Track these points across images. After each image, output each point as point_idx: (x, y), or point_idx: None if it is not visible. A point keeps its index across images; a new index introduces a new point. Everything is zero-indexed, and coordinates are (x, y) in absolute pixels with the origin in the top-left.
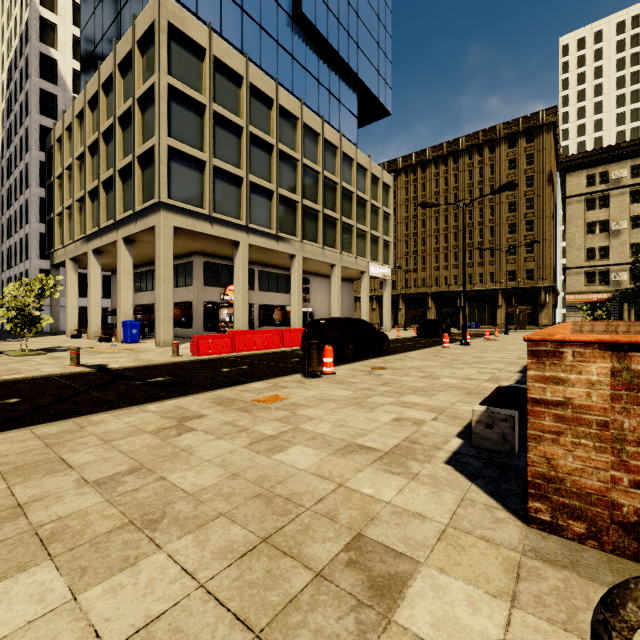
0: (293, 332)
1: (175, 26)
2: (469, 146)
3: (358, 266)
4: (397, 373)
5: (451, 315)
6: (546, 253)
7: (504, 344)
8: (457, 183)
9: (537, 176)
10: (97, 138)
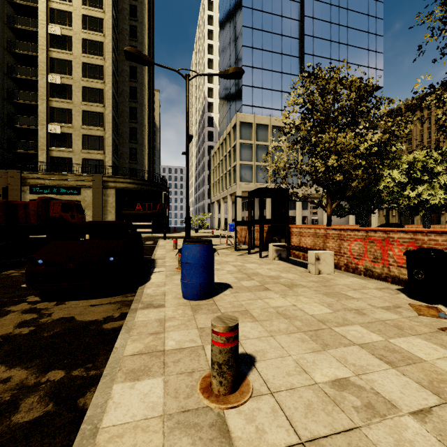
0: None
1: (242, 121)
2: None
3: None
4: None
5: None
6: None
7: None
8: None
9: None
10: (222, 158)
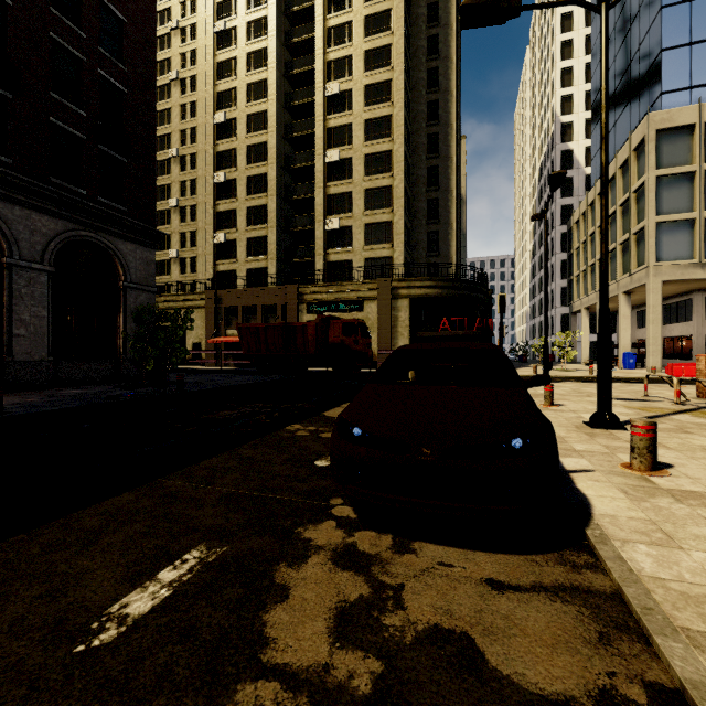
0: None
1: (662, 128)
2: None
3: None
4: None
5: None
6: None
7: None
8: None
9: None
10: None
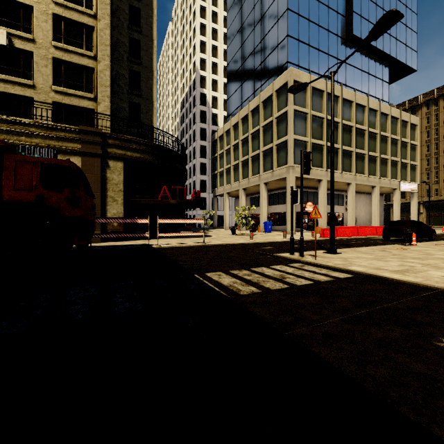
0: (363, 228)
1: (296, 80)
2: None
3: (391, 185)
4: None
5: None
6: None
7: None
8: None
9: None
10: (247, 136)
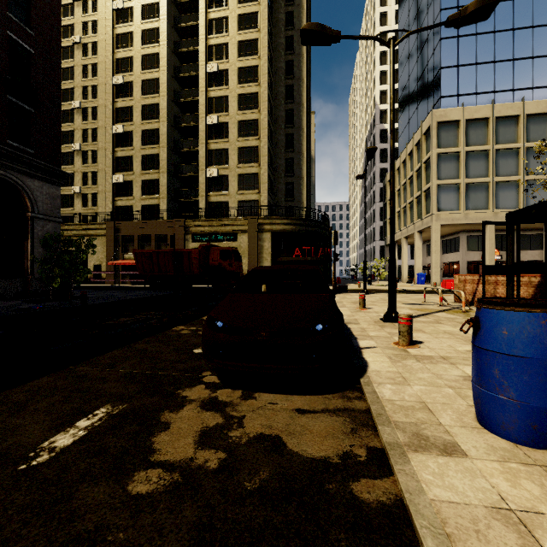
0: None
1: (441, 121)
2: None
3: None
4: None
5: None
6: None
7: None
8: None
9: None
10: (405, 181)
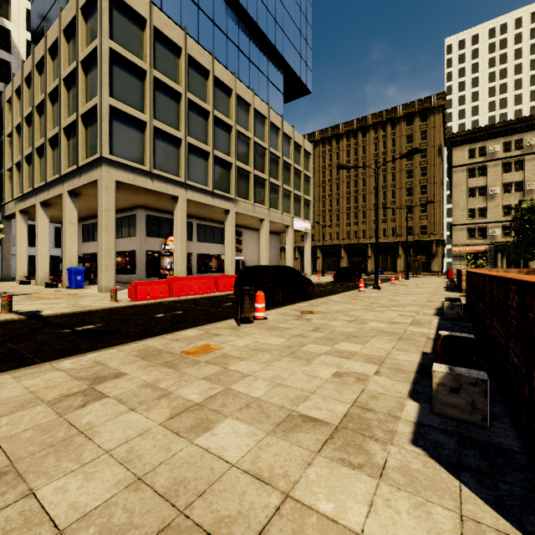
0: (227, 278)
1: None
2: (375, 123)
3: (284, 221)
4: (325, 317)
5: (360, 263)
6: (437, 212)
7: (409, 288)
8: (365, 153)
9: (429, 149)
10: (44, 99)
